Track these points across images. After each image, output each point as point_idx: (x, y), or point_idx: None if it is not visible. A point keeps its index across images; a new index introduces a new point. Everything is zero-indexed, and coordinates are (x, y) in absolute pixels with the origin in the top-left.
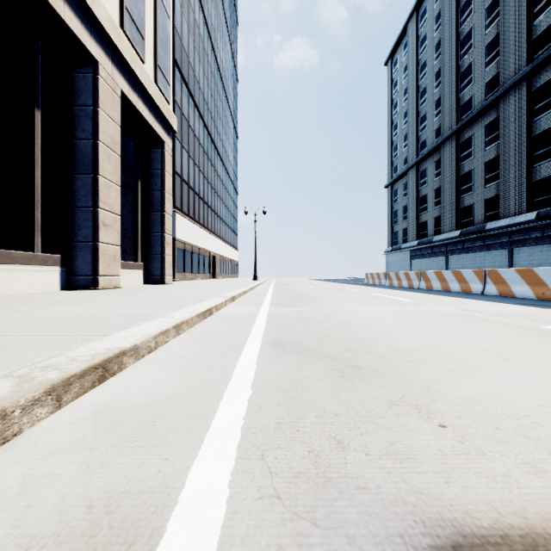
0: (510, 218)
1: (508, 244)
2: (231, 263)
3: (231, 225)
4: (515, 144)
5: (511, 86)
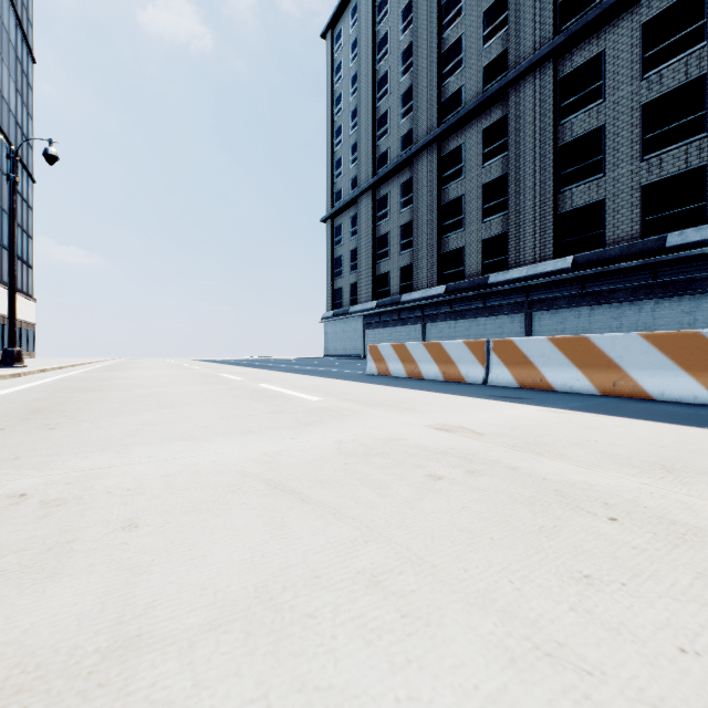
0: (529, 266)
1: (525, 305)
2: (3, 325)
3: (4, 236)
4: (535, 155)
5: (532, 66)
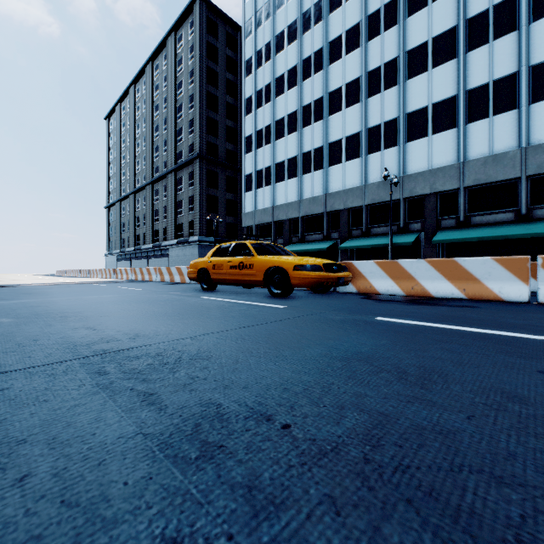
0: (148, 245)
1: (147, 257)
2: None
3: None
4: (149, 211)
5: (148, 184)
